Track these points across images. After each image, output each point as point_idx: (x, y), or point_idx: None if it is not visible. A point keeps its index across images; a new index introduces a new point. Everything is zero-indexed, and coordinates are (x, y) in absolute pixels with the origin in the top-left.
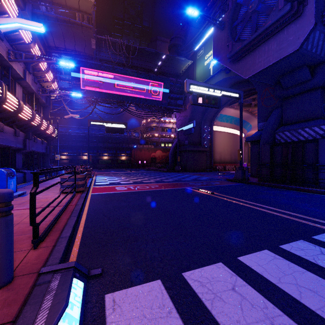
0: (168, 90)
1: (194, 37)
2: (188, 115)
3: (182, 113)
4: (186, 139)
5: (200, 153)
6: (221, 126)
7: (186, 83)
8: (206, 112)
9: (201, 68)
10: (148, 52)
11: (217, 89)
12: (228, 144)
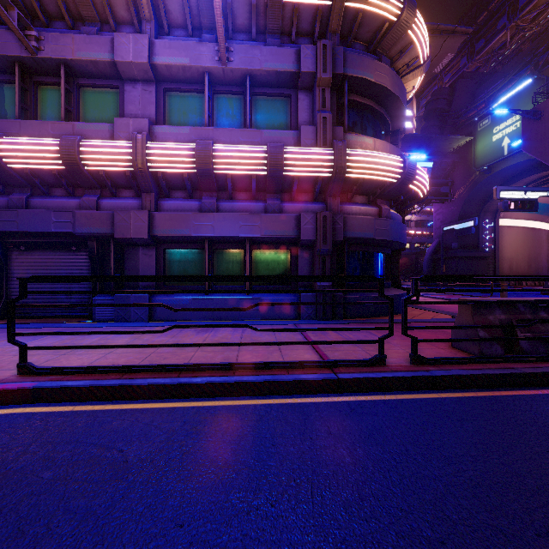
0: (429, 175)
1: (475, 104)
2: (458, 207)
3: (445, 204)
4: (453, 241)
5: (477, 260)
6: (512, 219)
7: (496, 190)
8: (488, 202)
9: (485, 144)
10: (411, 137)
11: (533, 191)
12: (523, 246)
